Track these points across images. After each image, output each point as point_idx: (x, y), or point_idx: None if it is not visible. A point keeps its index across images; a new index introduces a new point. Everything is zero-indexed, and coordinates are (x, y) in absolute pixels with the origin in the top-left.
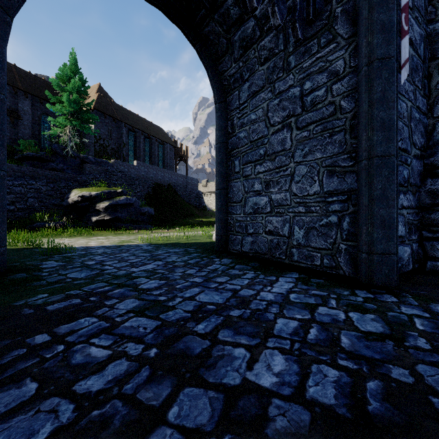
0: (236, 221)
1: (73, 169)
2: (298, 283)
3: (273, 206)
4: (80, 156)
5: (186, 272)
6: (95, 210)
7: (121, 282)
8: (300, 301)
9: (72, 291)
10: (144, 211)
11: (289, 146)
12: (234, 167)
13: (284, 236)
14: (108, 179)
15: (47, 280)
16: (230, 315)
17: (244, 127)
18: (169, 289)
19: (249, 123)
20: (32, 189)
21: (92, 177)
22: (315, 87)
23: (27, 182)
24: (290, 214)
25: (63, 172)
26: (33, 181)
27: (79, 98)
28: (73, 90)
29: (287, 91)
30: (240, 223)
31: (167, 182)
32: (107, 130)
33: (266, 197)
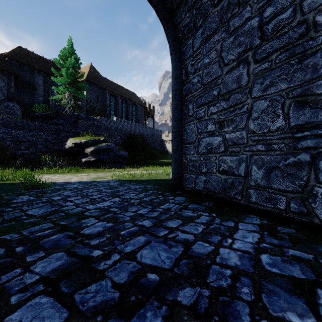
0: (190, 161)
1: (70, 123)
2: (264, 234)
3: (227, 146)
4: (75, 114)
5: (138, 212)
6: (84, 153)
7: (67, 224)
8: (280, 272)
9: (10, 234)
10: (120, 154)
11: (245, 82)
12: (188, 111)
13: (239, 176)
14: (95, 131)
15: (4, 217)
16: (178, 303)
17: (197, 73)
18: (111, 236)
19: (202, 68)
20: (41, 138)
21: (84, 129)
22: (279, 10)
23: (37, 134)
24: (247, 153)
25: (63, 126)
26: (42, 133)
27: (74, 71)
28: (69, 66)
29: (243, 25)
30: (193, 163)
31: (138, 132)
32: (95, 96)
33: (220, 137)
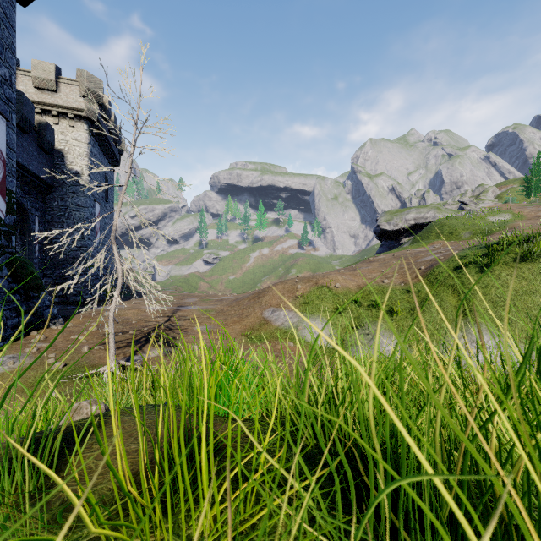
0: None
1: None
2: None
3: None
4: None
5: None
6: None
7: None
8: None
9: None
10: None
11: None
12: None
13: None
14: None
15: None
16: None
17: None
18: None
19: None
20: None
21: None
22: None
23: None
24: None
25: None
26: None
27: None
28: None
29: None
30: None
31: None
32: None
33: None
